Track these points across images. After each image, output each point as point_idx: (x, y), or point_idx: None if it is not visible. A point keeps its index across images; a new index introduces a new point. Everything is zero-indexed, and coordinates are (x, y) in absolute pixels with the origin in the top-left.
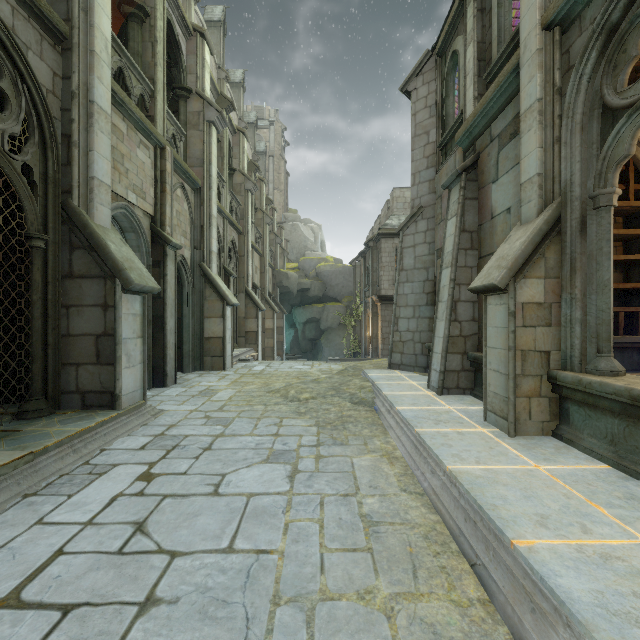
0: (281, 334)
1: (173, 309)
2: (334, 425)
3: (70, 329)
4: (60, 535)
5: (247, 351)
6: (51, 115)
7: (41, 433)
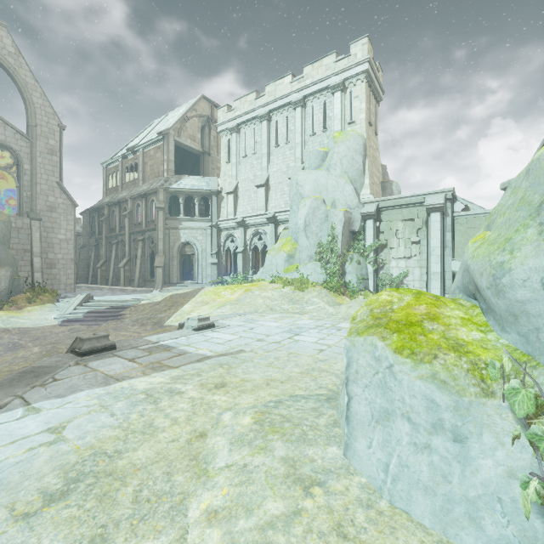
0: None
1: None
2: None
3: None
4: None
5: None
6: None
7: None
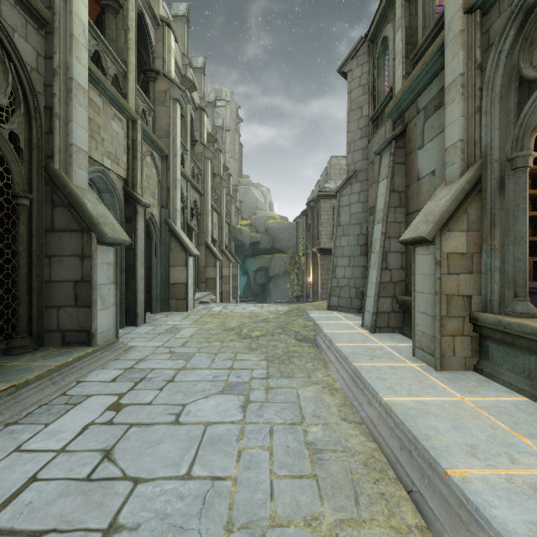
0: (236, 280)
1: (143, 259)
2: (281, 359)
3: (52, 276)
4: (35, 462)
5: (207, 295)
6: (35, 90)
7: (24, 367)
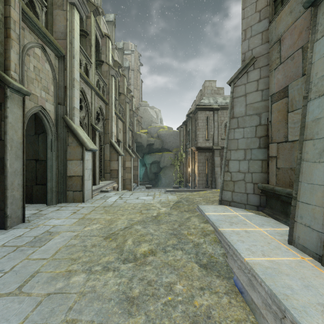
0: (137, 170)
1: (20, 151)
2: None
3: None
4: None
5: (110, 183)
6: None
7: None
